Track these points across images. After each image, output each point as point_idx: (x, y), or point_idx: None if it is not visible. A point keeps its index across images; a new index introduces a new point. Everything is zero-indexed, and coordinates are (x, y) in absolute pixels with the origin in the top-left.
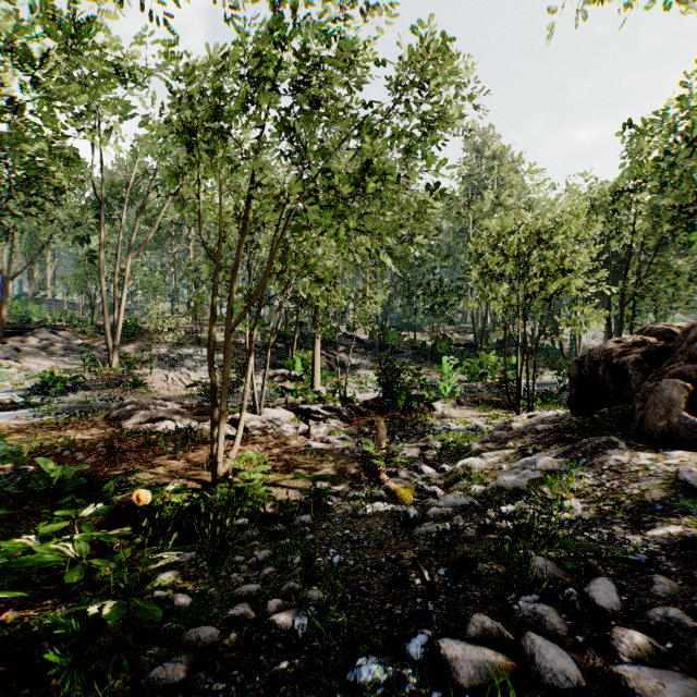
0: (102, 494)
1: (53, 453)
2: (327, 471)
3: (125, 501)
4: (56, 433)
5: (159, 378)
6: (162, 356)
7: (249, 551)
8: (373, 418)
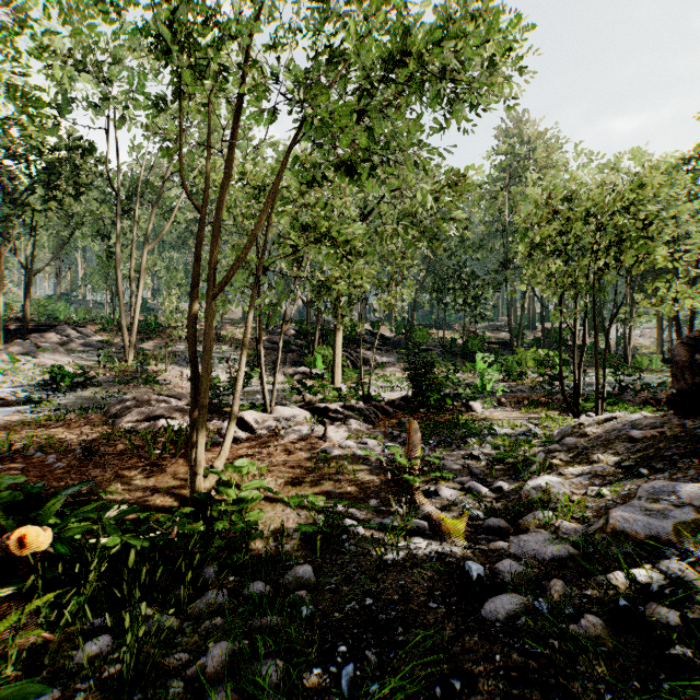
0: (41, 515)
1: (22, 455)
2: (344, 486)
3: (2, 546)
4: (39, 432)
5: (174, 375)
6: (180, 353)
7: (200, 640)
8: (401, 419)
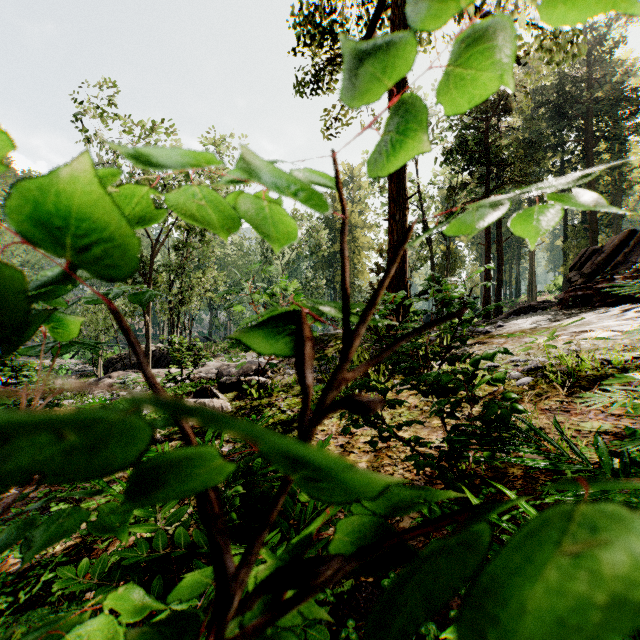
0: None
1: None
2: None
3: None
4: None
5: None
6: None
7: None
8: None
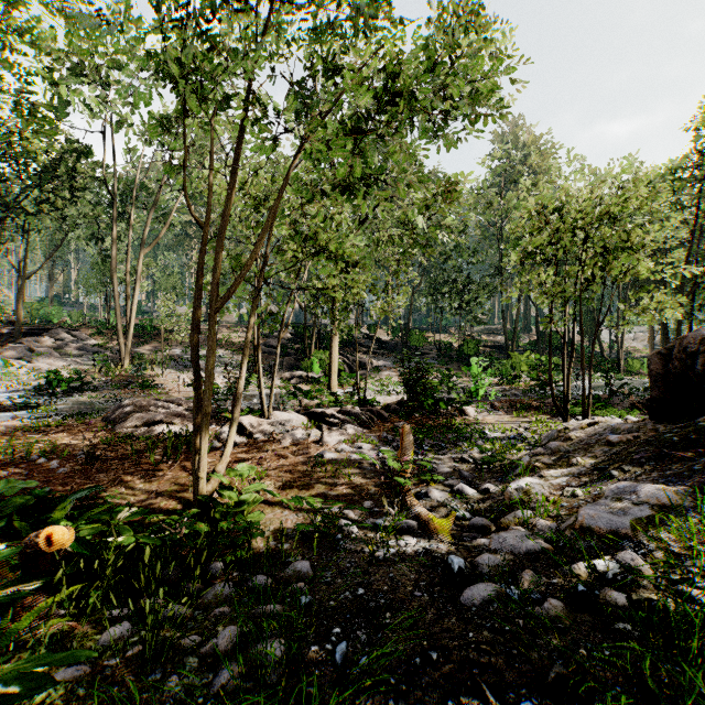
0: (52, 518)
1: (25, 461)
2: (339, 489)
3: (31, 544)
4: (40, 437)
5: (171, 379)
6: (176, 357)
7: (211, 625)
8: (396, 424)
